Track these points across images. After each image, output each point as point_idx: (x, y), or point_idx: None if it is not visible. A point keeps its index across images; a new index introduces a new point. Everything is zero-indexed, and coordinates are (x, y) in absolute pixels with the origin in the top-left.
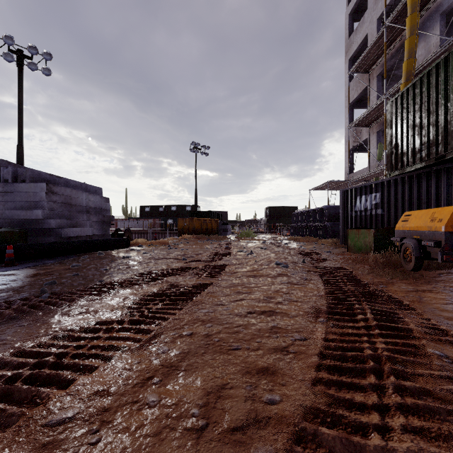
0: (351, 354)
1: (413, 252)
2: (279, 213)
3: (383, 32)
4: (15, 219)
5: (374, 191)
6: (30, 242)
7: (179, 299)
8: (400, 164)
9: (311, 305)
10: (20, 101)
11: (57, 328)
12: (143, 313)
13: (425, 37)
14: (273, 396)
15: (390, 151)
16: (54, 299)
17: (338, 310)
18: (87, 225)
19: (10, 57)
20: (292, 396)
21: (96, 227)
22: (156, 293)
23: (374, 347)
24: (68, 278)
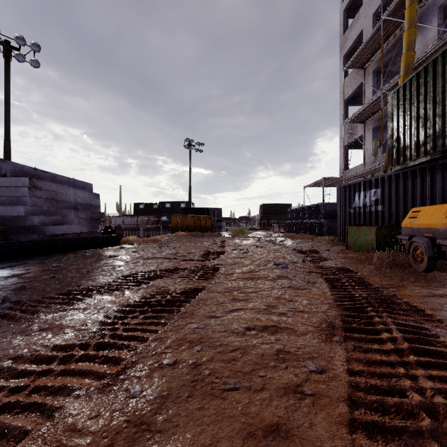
0: (393, 402)
1: (426, 251)
2: (273, 210)
3: (379, 26)
4: None
5: (374, 187)
6: (12, 240)
7: (164, 310)
8: (403, 158)
9: (321, 317)
10: (7, 94)
11: (3, 353)
12: (116, 333)
13: (422, 31)
14: None
15: (391, 144)
16: (14, 310)
17: (355, 324)
18: (75, 222)
19: None
20: None
21: (85, 224)
22: (137, 301)
23: (419, 386)
24: (42, 282)
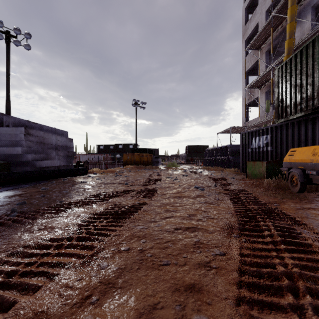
0: (266, 271)
1: (299, 178)
2: (195, 150)
3: (270, 20)
4: (1, 154)
5: (265, 133)
6: (13, 171)
7: (120, 217)
8: (285, 114)
9: (225, 222)
10: (7, 68)
11: (17, 244)
12: (89, 231)
13: (300, 24)
14: (201, 317)
15: (277, 104)
16: (20, 217)
17: (247, 226)
18: (56, 158)
19: (0, 36)
20: (219, 318)
21: (63, 160)
22: (102, 212)
23: (284, 262)
24: (36, 199)
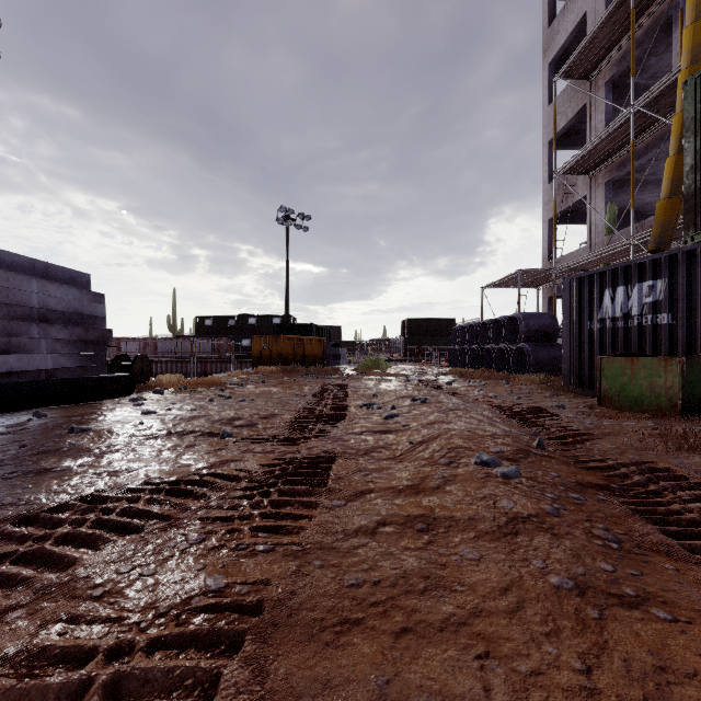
0: None
1: None
2: (424, 329)
3: None
4: None
5: (650, 276)
6: None
7: None
8: None
9: None
10: None
11: None
12: None
13: None
14: None
15: (694, 185)
16: None
17: None
18: (40, 348)
19: None
20: None
21: (67, 352)
22: None
23: None
24: None
